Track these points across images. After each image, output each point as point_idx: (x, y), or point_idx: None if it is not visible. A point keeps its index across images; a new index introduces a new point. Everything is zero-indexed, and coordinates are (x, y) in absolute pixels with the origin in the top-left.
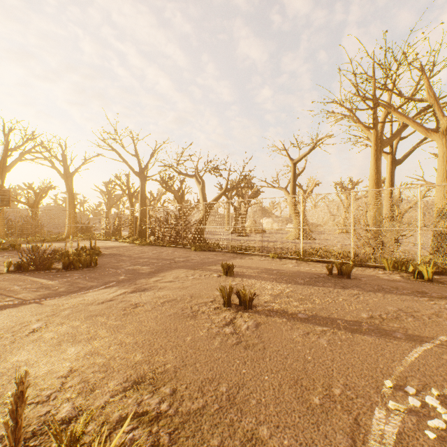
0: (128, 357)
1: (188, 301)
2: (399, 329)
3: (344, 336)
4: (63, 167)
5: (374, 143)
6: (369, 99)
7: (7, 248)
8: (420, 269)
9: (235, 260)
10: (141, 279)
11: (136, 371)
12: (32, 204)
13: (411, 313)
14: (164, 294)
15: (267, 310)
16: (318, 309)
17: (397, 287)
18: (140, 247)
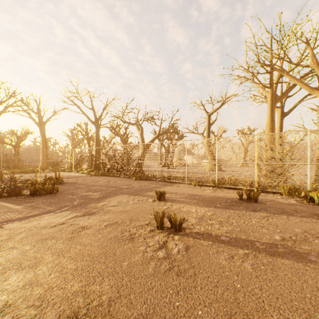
0: (65, 287)
1: (127, 224)
2: (311, 251)
3: (265, 259)
4: (38, 118)
5: (270, 99)
6: (268, 65)
7: None
8: (311, 195)
9: (165, 187)
10: (91, 204)
11: (70, 306)
12: (15, 145)
13: (315, 235)
14: (108, 217)
15: (194, 232)
16: (237, 231)
17: (296, 210)
18: (94, 177)
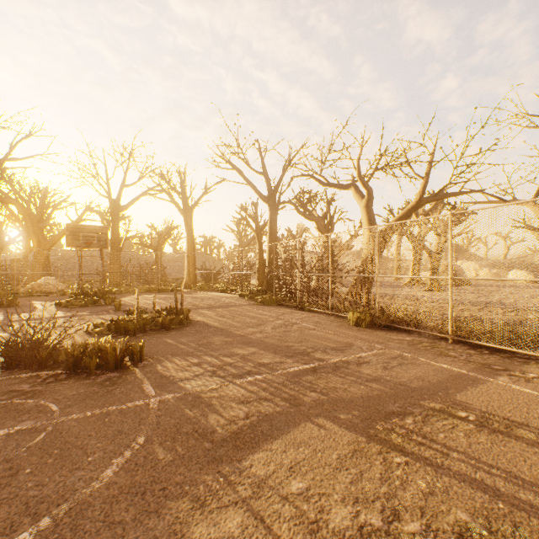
0: None
1: None
2: None
3: None
4: (182, 201)
5: None
6: None
7: (98, 301)
8: None
9: (497, 382)
10: (154, 514)
11: None
12: (155, 248)
13: None
14: None
15: None
16: None
17: None
18: (260, 309)
